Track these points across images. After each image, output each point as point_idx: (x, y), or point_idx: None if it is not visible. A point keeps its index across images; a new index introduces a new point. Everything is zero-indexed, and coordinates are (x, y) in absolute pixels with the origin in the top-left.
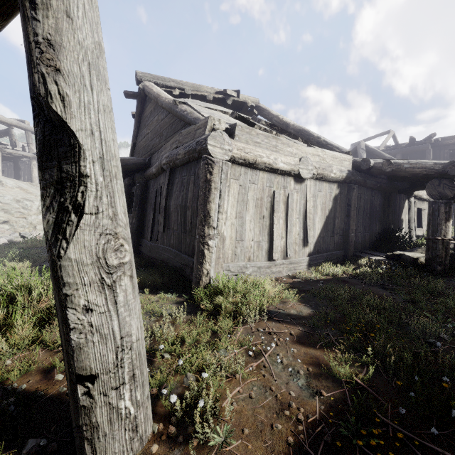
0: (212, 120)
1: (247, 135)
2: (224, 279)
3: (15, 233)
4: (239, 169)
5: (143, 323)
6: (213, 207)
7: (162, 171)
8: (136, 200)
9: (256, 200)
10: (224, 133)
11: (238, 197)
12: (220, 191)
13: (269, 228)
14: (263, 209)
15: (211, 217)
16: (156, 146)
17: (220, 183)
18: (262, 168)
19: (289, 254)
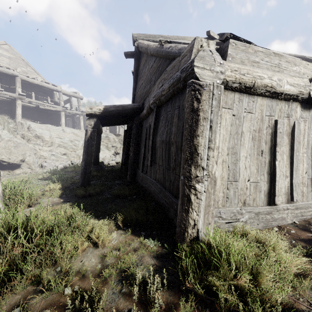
0: (199, 41)
1: (242, 54)
2: (222, 249)
3: (68, 161)
4: (232, 96)
5: (111, 296)
6: (202, 142)
7: (150, 111)
8: (133, 137)
9: (253, 132)
10: (214, 52)
11: (231, 129)
12: (210, 122)
13: (268, 165)
14: (261, 142)
15: (199, 154)
16: (147, 92)
17: (211, 111)
18: (261, 92)
19: (295, 197)
